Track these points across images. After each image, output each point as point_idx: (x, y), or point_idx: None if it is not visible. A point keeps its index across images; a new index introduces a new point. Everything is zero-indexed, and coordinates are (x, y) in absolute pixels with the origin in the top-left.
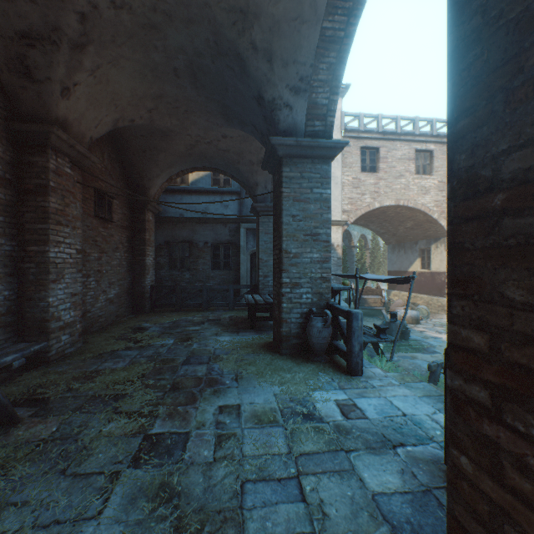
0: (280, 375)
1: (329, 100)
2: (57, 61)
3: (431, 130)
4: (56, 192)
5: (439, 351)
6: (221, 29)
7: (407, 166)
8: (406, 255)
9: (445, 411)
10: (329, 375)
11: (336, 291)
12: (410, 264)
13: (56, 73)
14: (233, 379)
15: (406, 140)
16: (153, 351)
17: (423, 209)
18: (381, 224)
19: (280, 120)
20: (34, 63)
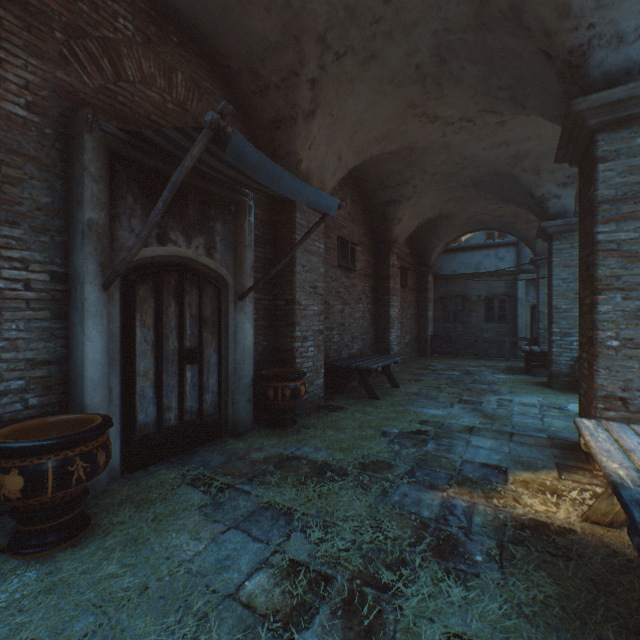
0: (545, 395)
1: None
2: (399, 209)
3: None
4: (392, 277)
5: None
6: (498, 167)
7: None
8: None
9: None
10: None
11: None
12: None
13: (397, 215)
14: (507, 392)
15: None
16: (446, 376)
17: None
18: None
19: (549, 207)
20: (387, 213)
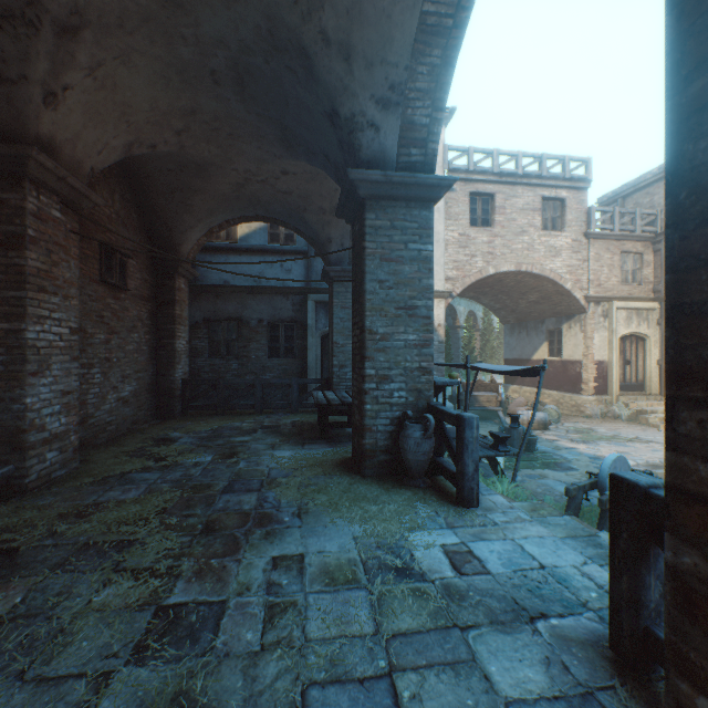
0: (363, 508)
1: (430, 119)
2: (36, 51)
3: (563, 171)
4: (37, 244)
5: (576, 467)
6: (277, 10)
7: (531, 219)
8: (529, 338)
9: (611, 569)
10: (432, 506)
11: (440, 387)
12: (534, 350)
13: (35, 70)
14: (294, 514)
15: (530, 184)
16: (181, 473)
17: (552, 276)
18: (496, 296)
19: (362, 146)
20: (1, 54)
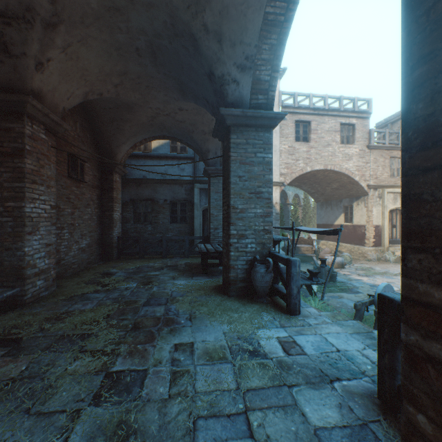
0: (229, 315)
1: (270, 77)
2: (32, 38)
3: (353, 107)
4: (31, 154)
5: (361, 291)
6: (177, 12)
7: (334, 137)
8: (332, 211)
9: (378, 350)
10: (271, 314)
11: (276, 241)
12: (335, 219)
13: (30, 49)
14: (187, 318)
15: (333, 115)
16: (118, 294)
17: (347, 172)
18: (312, 185)
19: (229, 94)
20: (11, 40)
